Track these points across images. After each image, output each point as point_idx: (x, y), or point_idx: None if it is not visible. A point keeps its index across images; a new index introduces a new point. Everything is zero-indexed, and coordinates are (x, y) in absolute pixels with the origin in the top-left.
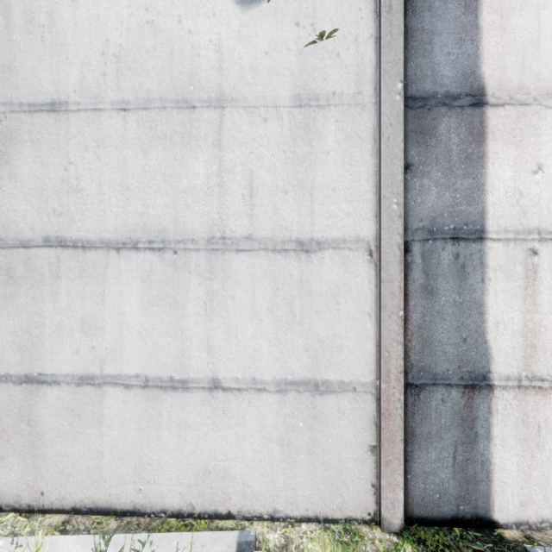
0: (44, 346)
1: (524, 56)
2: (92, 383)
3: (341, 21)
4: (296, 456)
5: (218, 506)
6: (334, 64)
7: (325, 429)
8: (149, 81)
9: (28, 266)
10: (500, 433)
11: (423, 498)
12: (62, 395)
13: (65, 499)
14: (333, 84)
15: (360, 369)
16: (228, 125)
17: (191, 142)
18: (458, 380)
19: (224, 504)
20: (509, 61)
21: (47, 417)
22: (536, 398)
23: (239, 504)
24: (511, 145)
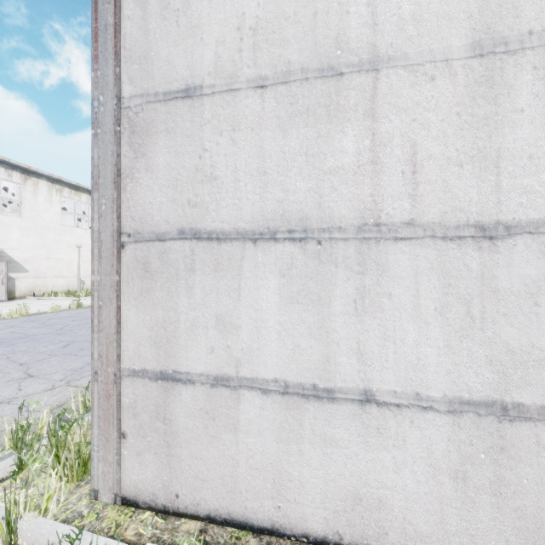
0: (179, 342)
1: None
2: (227, 385)
3: None
4: (474, 495)
5: (371, 541)
6: None
7: (517, 466)
8: (289, 51)
9: (164, 260)
10: None
11: None
12: (196, 395)
13: (199, 505)
14: (529, 20)
15: None
16: (383, 90)
17: (337, 115)
18: None
19: (379, 539)
20: None
21: (181, 416)
22: None
23: (397, 542)
24: None
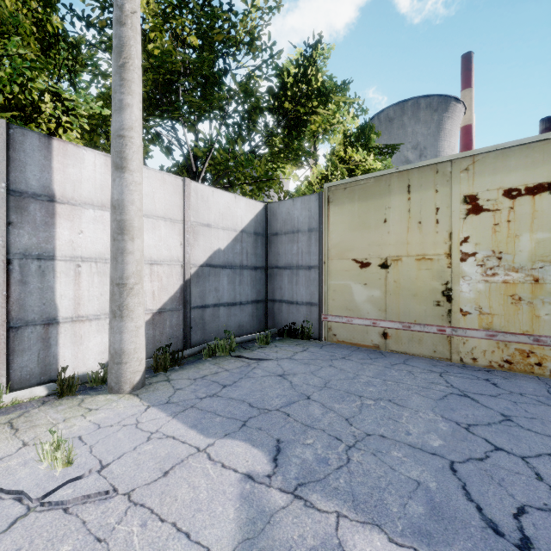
0: None
1: (75, 186)
2: None
3: None
4: None
5: None
6: None
7: None
8: None
9: None
10: (63, 341)
11: (21, 379)
12: None
13: None
14: None
15: None
16: None
17: None
18: (41, 322)
19: None
20: (68, 186)
21: None
22: (81, 325)
23: None
24: (68, 221)
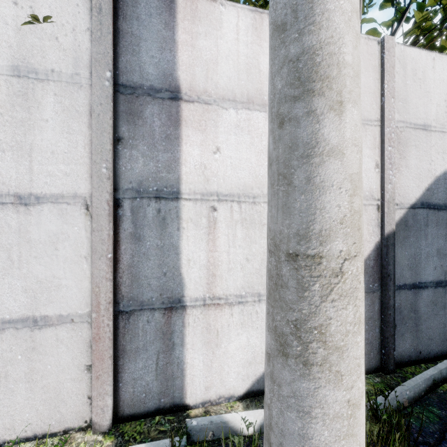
0: None
1: (208, 69)
2: None
3: (59, 10)
4: (14, 386)
5: None
6: (53, 45)
7: (44, 358)
8: None
9: None
10: (191, 340)
11: (133, 399)
12: None
13: None
14: (52, 62)
15: (77, 303)
16: None
17: None
18: (160, 305)
19: None
20: (197, 71)
21: None
22: (216, 312)
23: None
24: (198, 131)
